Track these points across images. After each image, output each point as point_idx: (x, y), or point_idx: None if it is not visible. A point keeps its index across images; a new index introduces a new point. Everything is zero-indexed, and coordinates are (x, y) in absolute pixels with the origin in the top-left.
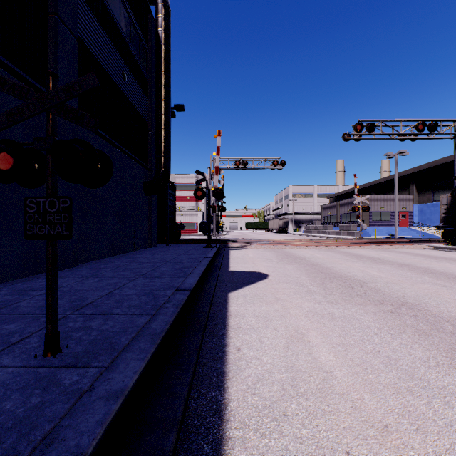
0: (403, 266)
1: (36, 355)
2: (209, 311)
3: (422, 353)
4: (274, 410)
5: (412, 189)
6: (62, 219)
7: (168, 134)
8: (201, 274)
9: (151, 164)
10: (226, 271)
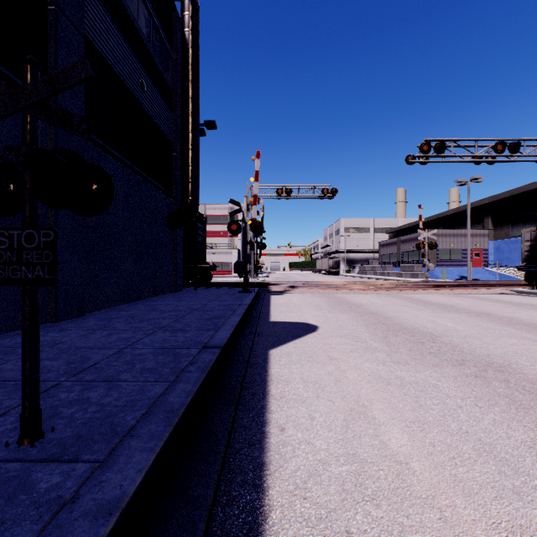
0: (482, 315)
1: (8, 443)
2: (244, 374)
3: (524, 434)
4: (333, 523)
5: (488, 223)
6: (43, 258)
7: (196, 155)
8: (236, 326)
9: (176, 192)
10: (266, 322)
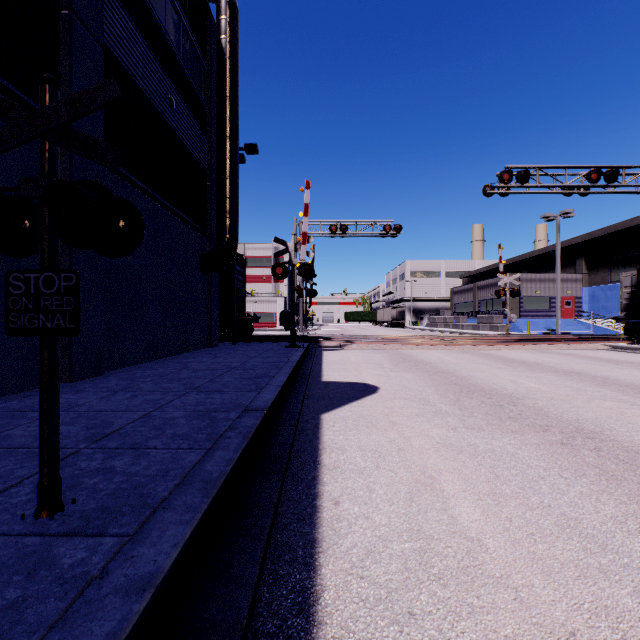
0: (572, 374)
1: (24, 516)
2: (292, 441)
3: (614, 508)
4: (394, 604)
5: (581, 266)
6: (64, 305)
7: (235, 186)
8: (282, 387)
9: (211, 229)
10: (317, 382)
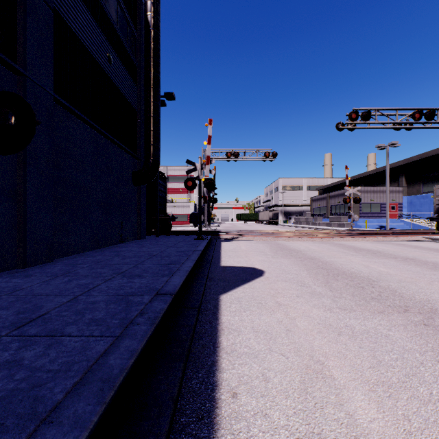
0: (408, 260)
1: None
2: (195, 323)
3: None
4: None
5: (402, 181)
6: None
7: (157, 122)
8: (189, 272)
9: (140, 154)
10: (217, 267)
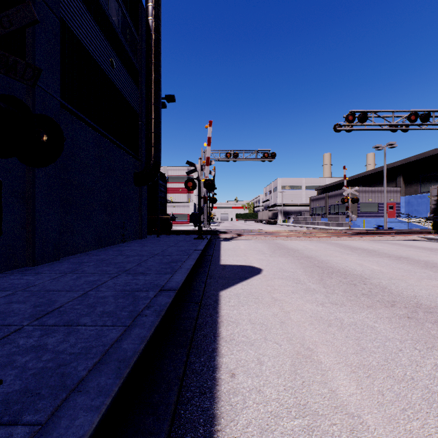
0: (401, 259)
1: None
2: (197, 316)
3: None
4: None
5: (400, 181)
6: None
7: (158, 124)
8: (190, 270)
9: (141, 155)
10: (217, 265)
